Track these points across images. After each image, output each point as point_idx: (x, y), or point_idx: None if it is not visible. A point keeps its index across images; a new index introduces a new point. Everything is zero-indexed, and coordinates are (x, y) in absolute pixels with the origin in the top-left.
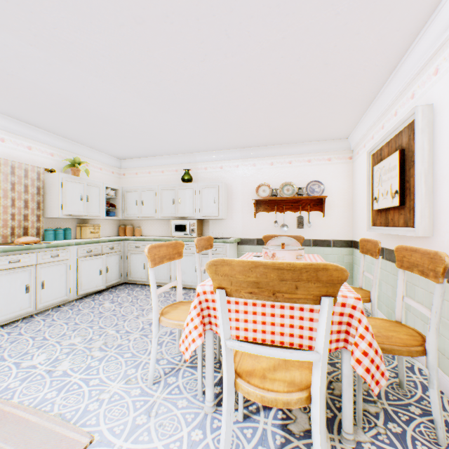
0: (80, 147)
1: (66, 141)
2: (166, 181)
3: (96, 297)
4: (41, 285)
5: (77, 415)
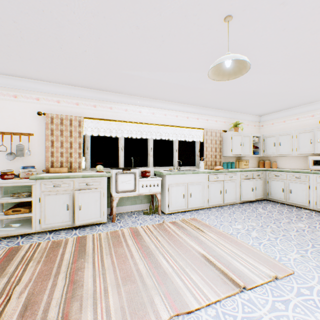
0: (237, 114)
1: (231, 113)
2: (300, 125)
3: (250, 204)
4: (225, 191)
5: (276, 258)
